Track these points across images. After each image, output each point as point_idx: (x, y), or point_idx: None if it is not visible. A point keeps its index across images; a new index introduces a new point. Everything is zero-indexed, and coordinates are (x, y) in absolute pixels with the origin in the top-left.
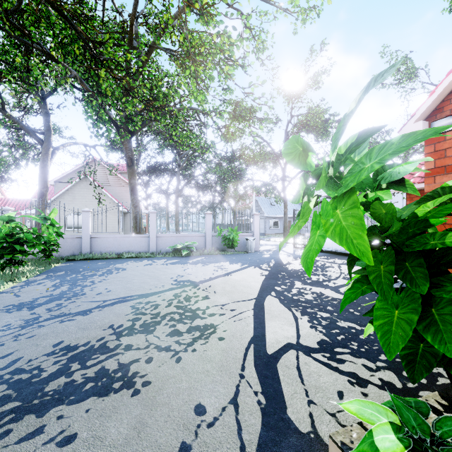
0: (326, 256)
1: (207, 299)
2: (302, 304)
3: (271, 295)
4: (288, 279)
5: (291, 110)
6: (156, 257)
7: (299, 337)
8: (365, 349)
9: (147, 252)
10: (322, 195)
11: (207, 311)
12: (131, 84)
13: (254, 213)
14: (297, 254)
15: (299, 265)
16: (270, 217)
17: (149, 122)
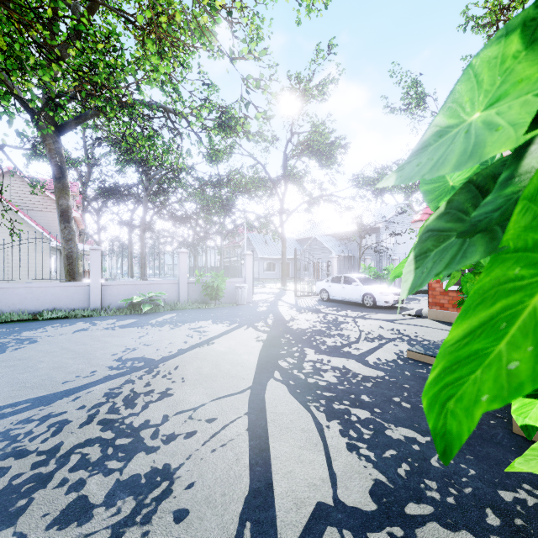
0: (336, 307)
1: (168, 398)
2: (324, 392)
3: (275, 379)
4: (295, 345)
5: (291, 126)
6: (100, 316)
7: (334, 481)
8: (454, 497)
9: (87, 309)
10: (324, 233)
11: (163, 428)
12: (48, 40)
13: (246, 253)
14: (301, 305)
15: (305, 321)
16: (265, 259)
17: (91, 115)
